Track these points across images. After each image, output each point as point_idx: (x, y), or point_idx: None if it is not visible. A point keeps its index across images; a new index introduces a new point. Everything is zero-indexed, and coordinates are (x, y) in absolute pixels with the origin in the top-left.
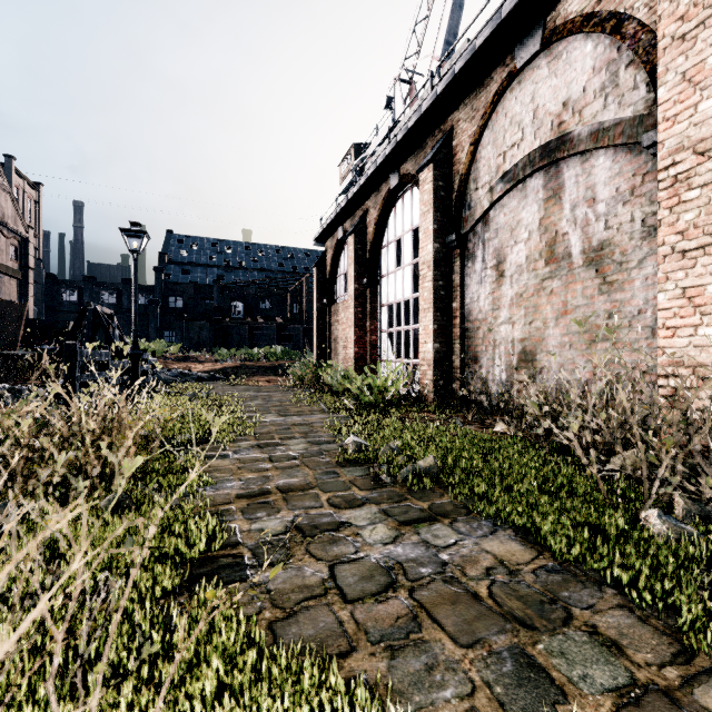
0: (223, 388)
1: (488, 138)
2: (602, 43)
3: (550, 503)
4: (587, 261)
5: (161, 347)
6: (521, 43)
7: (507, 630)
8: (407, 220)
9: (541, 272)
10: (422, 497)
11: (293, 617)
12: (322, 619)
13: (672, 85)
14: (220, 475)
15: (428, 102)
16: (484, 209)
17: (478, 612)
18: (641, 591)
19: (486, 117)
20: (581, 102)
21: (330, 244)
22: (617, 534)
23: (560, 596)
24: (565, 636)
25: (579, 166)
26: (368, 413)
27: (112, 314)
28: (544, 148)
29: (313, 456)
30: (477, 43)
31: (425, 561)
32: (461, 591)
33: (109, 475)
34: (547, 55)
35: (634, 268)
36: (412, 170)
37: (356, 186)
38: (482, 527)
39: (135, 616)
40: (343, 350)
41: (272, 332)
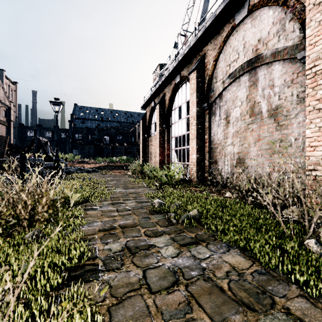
0: (98, 176)
1: (222, 58)
2: (277, 10)
3: (256, 234)
4: (270, 115)
5: (71, 157)
6: (237, 12)
7: (240, 311)
8: (184, 97)
9: (247, 120)
10: (191, 231)
11: (121, 303)
12: (137, 304)
13: (313, 27)
14: (92, 219)
15: (194, 41)
16: (220, 91)
17: (223, 299)
18: (311, 287)
19: (221, 48)
20: (267, 39)
21: (148, 109)
22: (293, 252)
23: (267, 289)
24: (273, 316)
25: (265, 70)
26: (165, 187)
27: (47, 141)
28: (249, 61)
29: (138, 209)
30: (217, 12)
31: (194, 267)
32: (213, 286)
33: (34, 220)
34: (250, 17)
35: (293, 118)
36: (186, 74)
37: (160, 82)
38: (222, 248)
39: (31, 305)
40: (154, 158)
41: (122, 150)
